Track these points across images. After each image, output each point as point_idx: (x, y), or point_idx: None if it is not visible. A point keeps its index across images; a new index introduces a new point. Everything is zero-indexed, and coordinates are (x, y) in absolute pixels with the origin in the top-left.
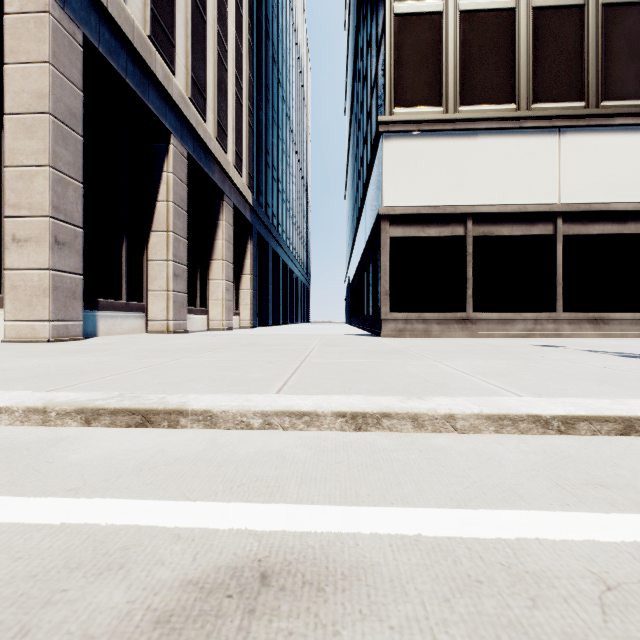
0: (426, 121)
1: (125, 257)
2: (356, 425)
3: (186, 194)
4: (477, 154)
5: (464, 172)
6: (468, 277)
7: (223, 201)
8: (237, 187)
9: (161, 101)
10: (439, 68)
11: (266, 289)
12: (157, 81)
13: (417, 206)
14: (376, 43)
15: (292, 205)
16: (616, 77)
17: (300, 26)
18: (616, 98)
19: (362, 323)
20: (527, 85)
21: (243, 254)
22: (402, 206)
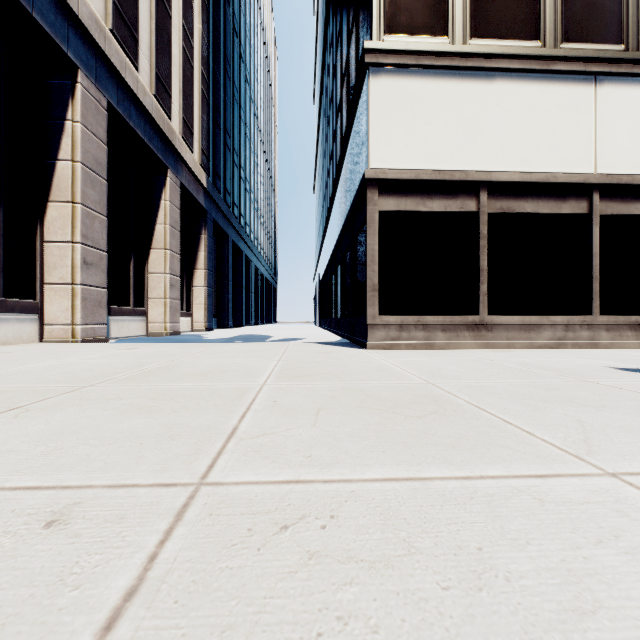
0: (428, 54)
1: None
2: None
3: (105, 156)
4: (494, 103)
5: (477, 126)
6: (482, 268)
7: (166, 177)
8: (186, 163)
9: (59, 17)
10: None
11: (225, 286)
12: None
13: (416, 169)
14: None
15: (257, 197)
16: None
17: (266, 8)
18: None
19: (335, 326)
20: (555, 17)
21: (196, 245)
22: (395, 169)
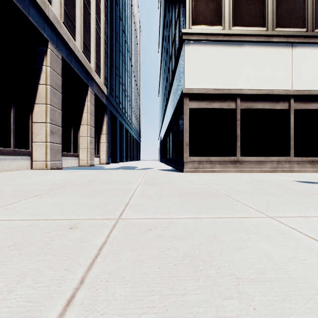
0: (212, 34)
1: (13, 119)
2: None
3: (60, 82)
4: (243, 57)
5: (235, 68)
6: (238, 134)
7: (88, 90)
8: (97, 83)
9: (40, 18)
10: (220, 2)
11: (115, 142)
12: (36, 3)
13: (206, 88)
14: None
15: (130, 98)
16: None
17: (135, 5)
18: None
19: (169, 162)
20: (272, 16)
21: (102, 123)
22: (197, 88)
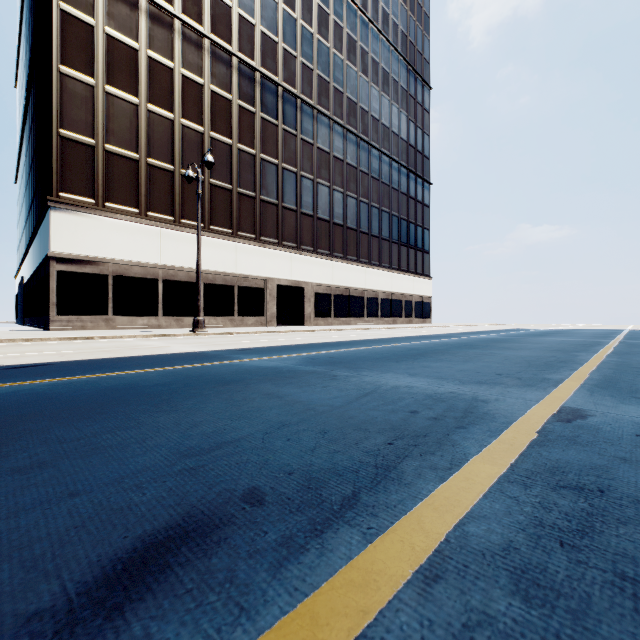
0: (83, 207)
1: None
2: (26, 341)
3: None
4: (116, 232)
5: (108, 240)
6: (111, 297)
7: None
8: None
9: None
10: (93, 178)
11: None
12: None
13: (77, 254)
14: (48, 131)
15: None
16: (188, 210)
17: None
18: (188, 220)
19: (37, 323)
20: (145, 202)
21: None
22: (66, 253)
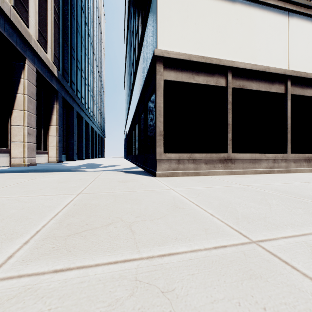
0: None
1: None
2: None
3: None
4: (235, 18)
5: (226, 31)
6: (229, 122)
7: (24, 63)
8: (41, 58)
9: None
10: None
11: (72, 137)
12: None
13: (188, 54)
14: None
15: (92, 89)
16: None
17: None
18: None
19: (135, 160)
20: None
21: (51, 111)
22: (175, 51)
